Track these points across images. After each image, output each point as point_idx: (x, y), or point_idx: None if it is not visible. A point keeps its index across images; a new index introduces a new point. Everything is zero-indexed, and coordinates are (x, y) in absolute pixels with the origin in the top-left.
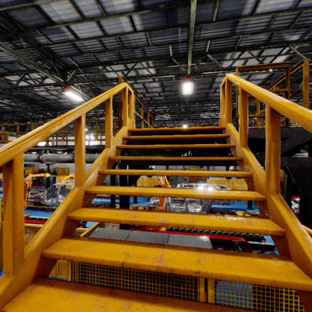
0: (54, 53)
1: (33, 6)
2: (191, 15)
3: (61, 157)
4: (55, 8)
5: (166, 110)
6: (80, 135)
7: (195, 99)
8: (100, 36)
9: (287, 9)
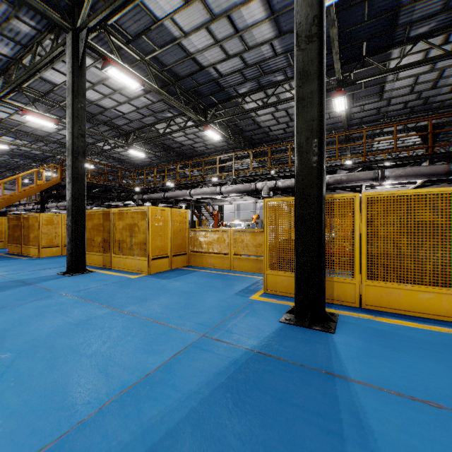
0: (65, 143)
1: (38, 130)
2: None
3: (64, 204)
4: (47, 129)
5: None
6: (3, 186)
7: (192, 154)
8: None
9: (137, 109)
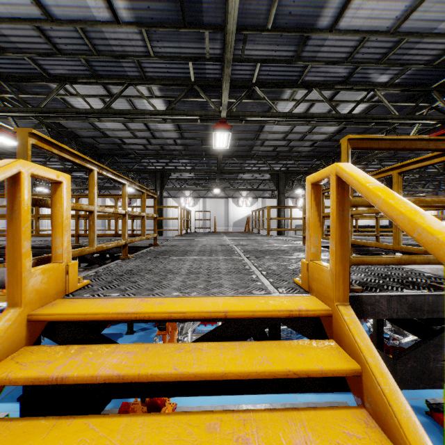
0: None
1: None
2: (231, 3)
3: None
4: None
5: (188, 166)
6: None
7: (233, 152)
8: (37, 19)
9: (384, 30)
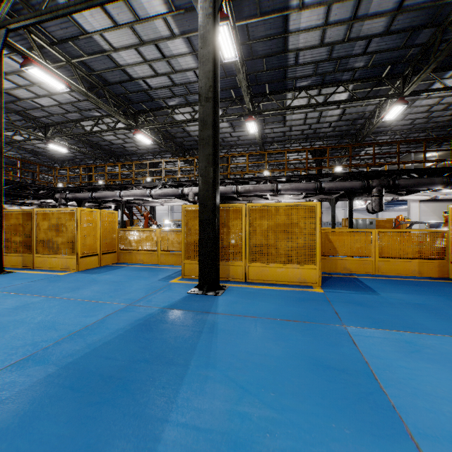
0: None
1: None
2: None
3: None
4: None
5: None
6: None
7: (123, 153)
8: None
9: (59, 103)
